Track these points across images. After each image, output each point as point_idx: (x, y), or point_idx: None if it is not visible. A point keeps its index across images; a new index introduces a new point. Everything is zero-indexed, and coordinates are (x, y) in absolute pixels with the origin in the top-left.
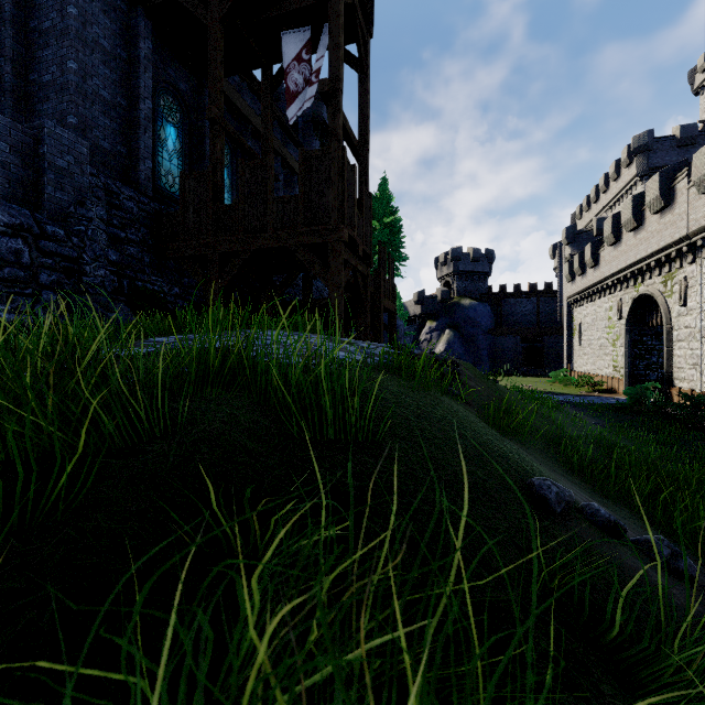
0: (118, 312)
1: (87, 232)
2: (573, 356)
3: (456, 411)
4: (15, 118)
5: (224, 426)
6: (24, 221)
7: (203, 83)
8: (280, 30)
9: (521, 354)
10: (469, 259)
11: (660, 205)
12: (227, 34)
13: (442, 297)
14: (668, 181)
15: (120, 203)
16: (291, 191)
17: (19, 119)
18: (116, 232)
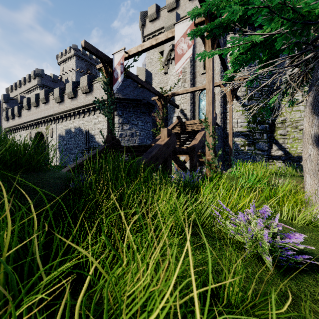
0: None
1: None
2: None
3: None
4: None
5: None
6: None
7: None
8: None
9: None
10: None
11: (45, 101)
12: None
13: None
14: (47, 94)
15: None
16: None
17: None
18: None
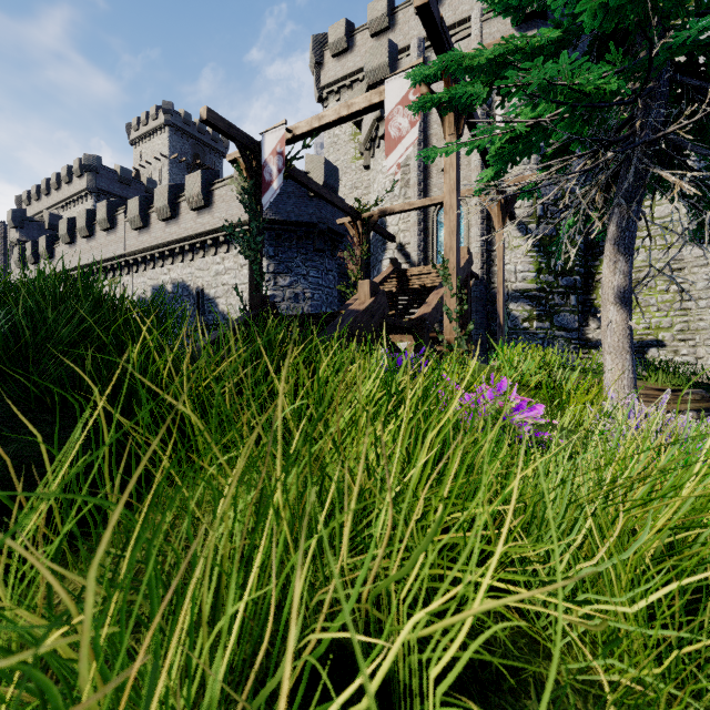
0: None
1: None
2: None
3: None
4: None
5: None
6: None
7: None
8: None
9: None
10: None
11: (107, 226)
12: None
13: None
14: (113, 210)
15: None
16: None
17: None
18: None
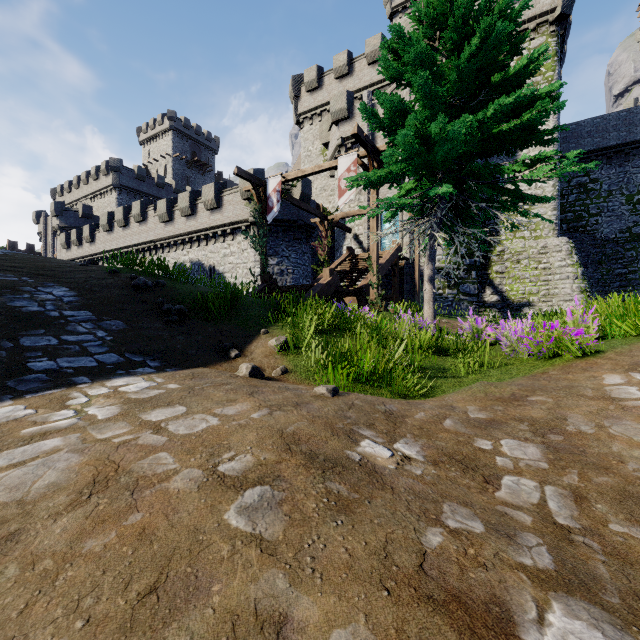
0: None
1: None
2: None
3: None
4: None
5: None
6: None
7: None
8: None
9: None
10: None
11: (140, 219)
12: None
13: None
14: (144, 207)
15: None
16: None
17: None
18: None
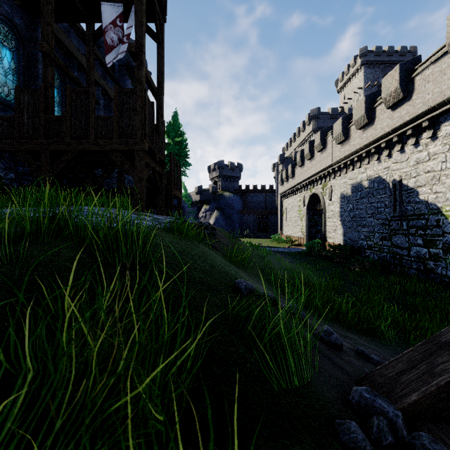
0: None
1: None
2: (283, 226)
3: (206, 252)
4: None
5: (54, 258)
6: None
7: (36, 22)
8: (100, 0)
9: (257, 225)
10: (228, 168)
11: (321, 147)
12: None
13: (212, 191)
14: (324, 135)
15: None
16: (109, 112)
17: None
18: None
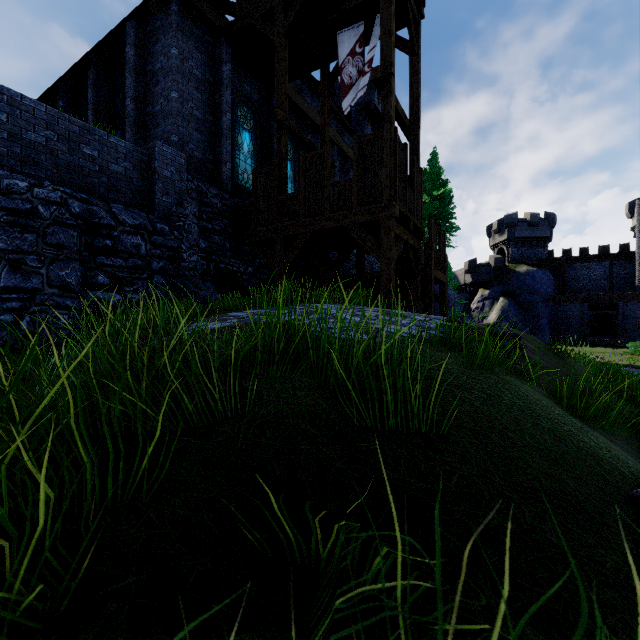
0: (206, 290)
1: (184, 227)
2: None
3: (525, 394)
4: (137, 143)
5: (287, 409)
6: (142, 222)
7: (271, 91)
8: (336, 31)
9: (589, 322)
10: (526, 224)
11: None
12: (290, 45)
13: (495, 265)
14: None
15: (208, 200)
16: (345, 175)
17: (139, 143)
18: (205, 225)
